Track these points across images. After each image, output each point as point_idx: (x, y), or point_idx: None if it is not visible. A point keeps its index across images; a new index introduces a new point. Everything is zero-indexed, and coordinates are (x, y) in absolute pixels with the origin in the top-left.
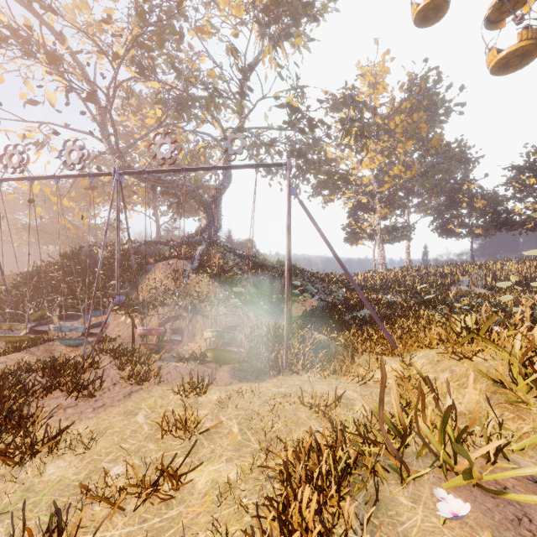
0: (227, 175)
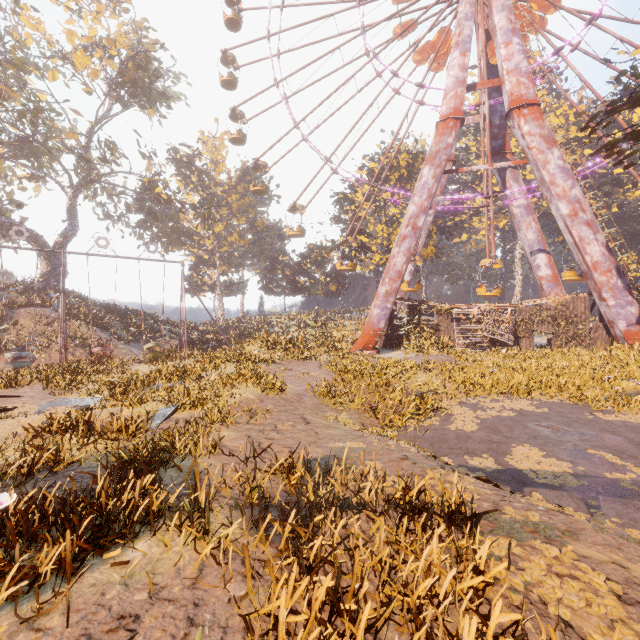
0: (75, 223)
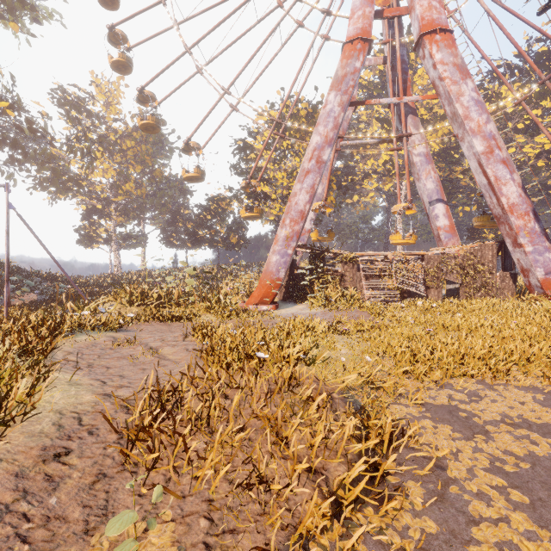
0: None
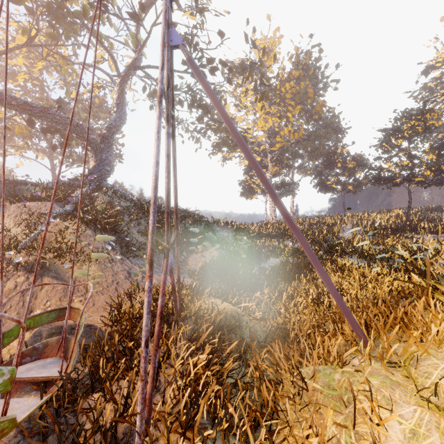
0: (121, 114)
